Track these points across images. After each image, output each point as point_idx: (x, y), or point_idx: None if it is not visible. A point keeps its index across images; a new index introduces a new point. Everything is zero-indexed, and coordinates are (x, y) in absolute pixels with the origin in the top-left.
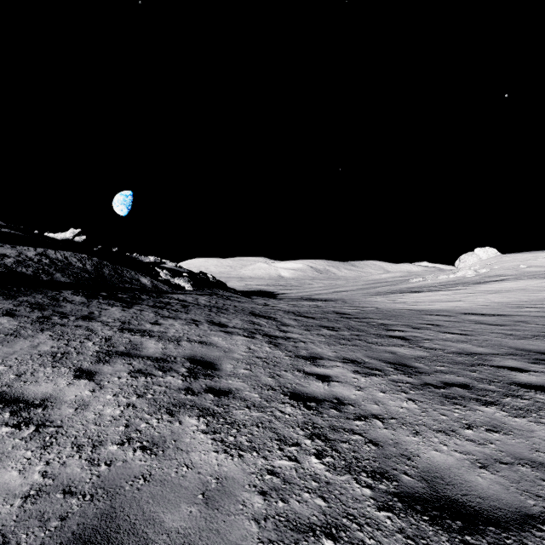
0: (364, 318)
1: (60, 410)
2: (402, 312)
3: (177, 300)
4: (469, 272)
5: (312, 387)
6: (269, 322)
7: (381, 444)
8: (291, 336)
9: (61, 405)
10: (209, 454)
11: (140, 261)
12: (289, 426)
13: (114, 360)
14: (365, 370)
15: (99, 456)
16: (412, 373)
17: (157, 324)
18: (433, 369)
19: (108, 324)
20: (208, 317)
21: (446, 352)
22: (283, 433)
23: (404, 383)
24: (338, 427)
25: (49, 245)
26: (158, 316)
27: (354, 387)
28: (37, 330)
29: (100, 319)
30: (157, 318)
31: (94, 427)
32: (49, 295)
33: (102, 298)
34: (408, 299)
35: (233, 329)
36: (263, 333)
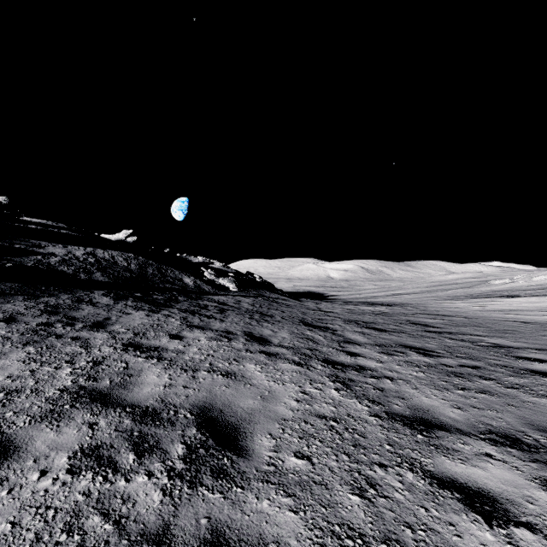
0: (461, 334)
1: None
2: (511, 325)
3: (217, 302)
4: None
5: None
6: (327, 336)
7: None
8: (366, 365)
9: None
10: None
11: (190, 262)
12: None
13: (73, 413)
14: None
15: None
16: None
17: (178, 338)
18: None
19: (116, 335)
20: (247, 327)
21: None
22: None
23: None
24: None
25: (100, 245)
26: (185, 324)
27: None
28: (18, 344)
29: (111, 328)
30: (182, 328)
31: None
32: (76, 296)
33: (132, 299)
34: (503, 305)
35: (279, 348)
36: (322, 357)
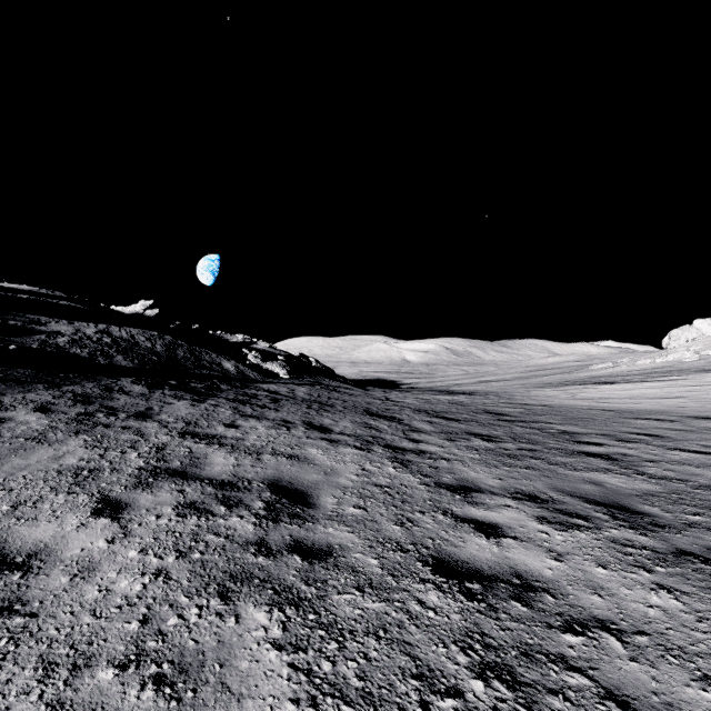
0: (533, 422)
1: (48, 579)
2: (591, 413)
3: (267, 391)
4: (687, 354)
5: (471, 547)
6: (392, 425)
7: (635, 706)
8: (426, 449)
9: (53, 568)
10: (281, 707)
11: (226, 341)
12: (436, 639)
13: (160, 484)
14: (558, 517)
15: (75, 695)
16: (646, 526)
17: (234, 427)
18: (680, 519)
19: (167, 424)
20: (305, 416)
21: (691, 485)
22: (427, 657)
23: (639, 548)
24: (533, 647)
25: (114, 321)
26: (237, 414)
27: (546, 551)
28: (70, 433)
29: (159, 418)
30: (235, 418)
31: (88, 619)
32: (103, 384)
33: (169, 388)
34: (595, 393)
35: (340, 435)
36: (384, 443)
